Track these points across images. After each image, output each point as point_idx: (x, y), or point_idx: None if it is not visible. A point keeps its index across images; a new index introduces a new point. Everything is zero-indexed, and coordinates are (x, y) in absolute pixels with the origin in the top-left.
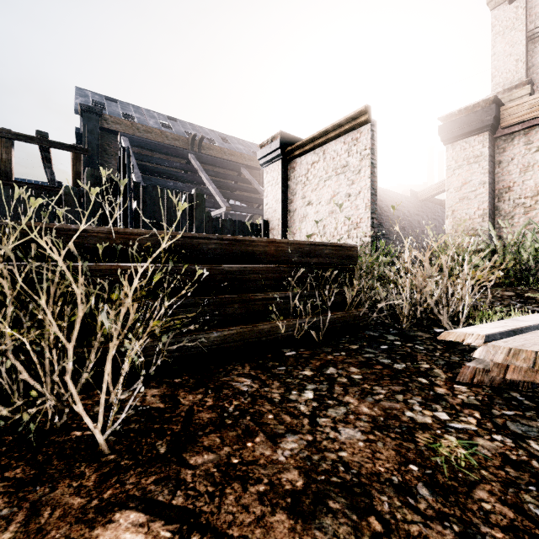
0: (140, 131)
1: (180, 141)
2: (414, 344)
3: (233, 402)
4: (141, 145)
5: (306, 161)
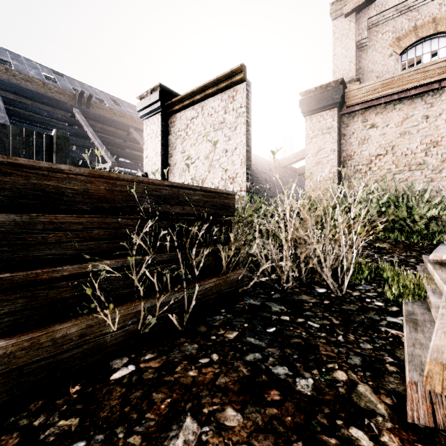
0: (17, 79)
1: (66, 96)
2: (306, 319)
3: None
4: (14, 90)
5: (186, 116)
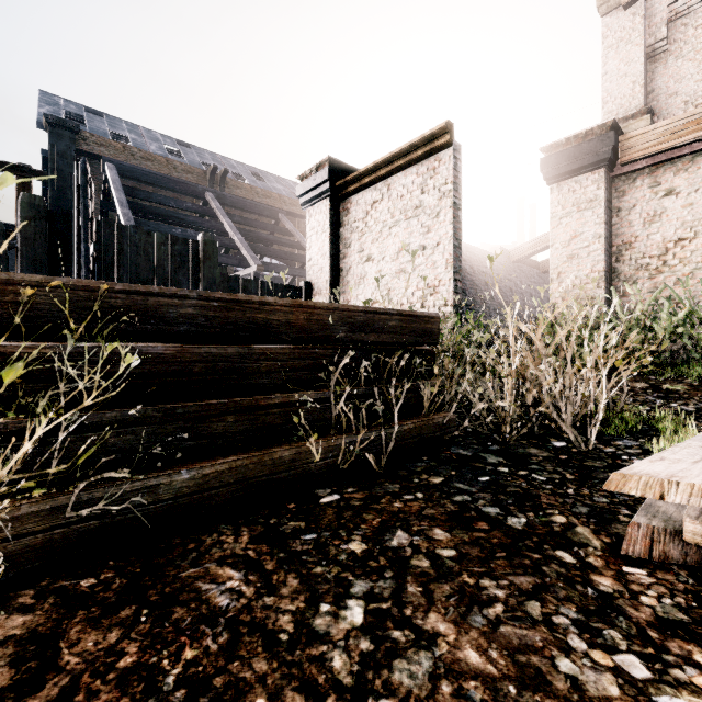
0: (136, 158)
1: (195, 175)
2: (530, 472)
3: (185, 650)
4: (136, 176)
5: (365, 200)
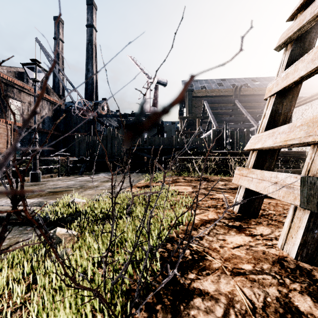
0: (208, 93)
1: (228, 92)
2: None
3: None
4: (212, 102)
5: (302, 109)
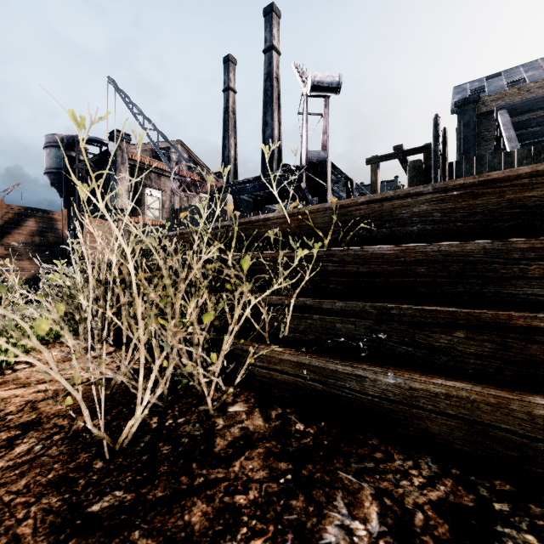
0: (531, 92)
1: None
2: None
3: (259, 538)
4: (527, 108)
5: None
